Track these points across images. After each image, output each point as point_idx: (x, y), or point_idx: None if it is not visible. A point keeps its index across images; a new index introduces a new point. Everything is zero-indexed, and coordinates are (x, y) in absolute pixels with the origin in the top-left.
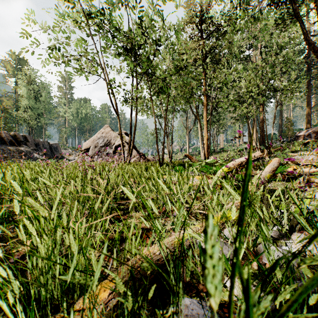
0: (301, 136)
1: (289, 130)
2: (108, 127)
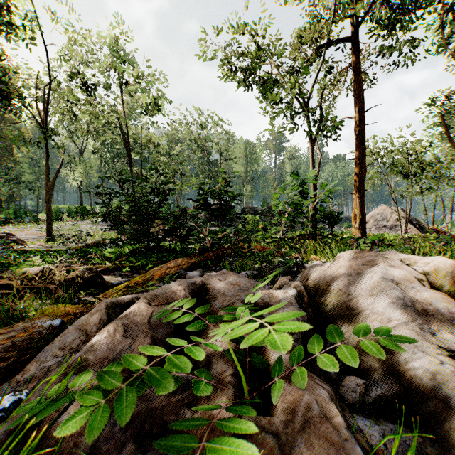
0: None
1: None
2: (384, 205)
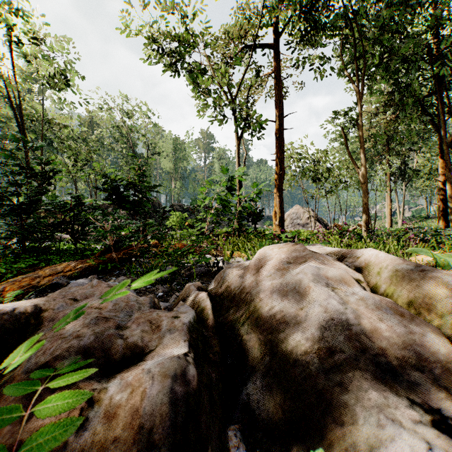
0: None
1: None
2: (298, 205)
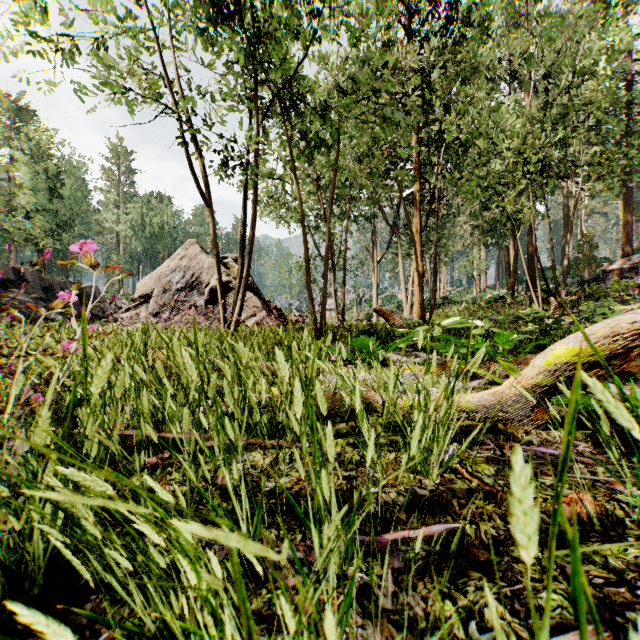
0: (616, 271)
1: (588, 260)
2: (194, 245)
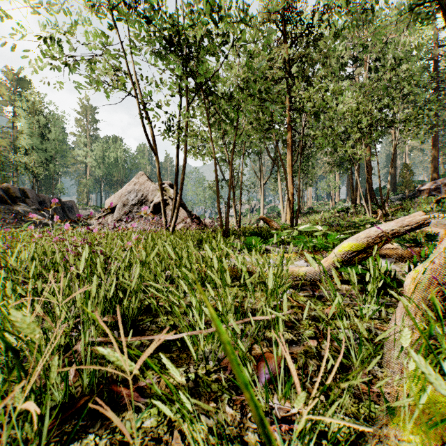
0: (426, 190)
1: (408, 183)
2: (143, 175)
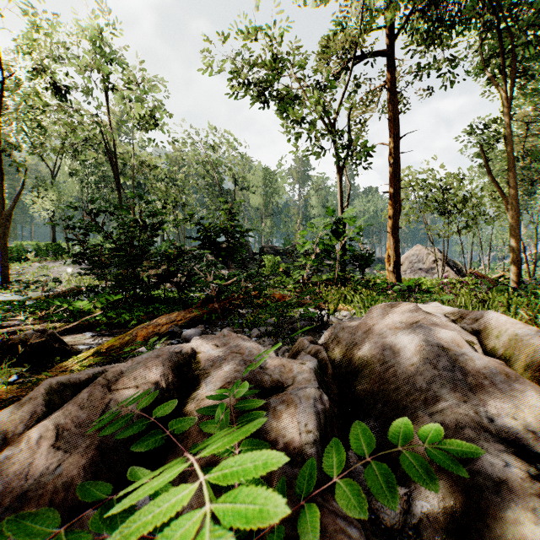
0: None
1: None
2: (420, 245)
